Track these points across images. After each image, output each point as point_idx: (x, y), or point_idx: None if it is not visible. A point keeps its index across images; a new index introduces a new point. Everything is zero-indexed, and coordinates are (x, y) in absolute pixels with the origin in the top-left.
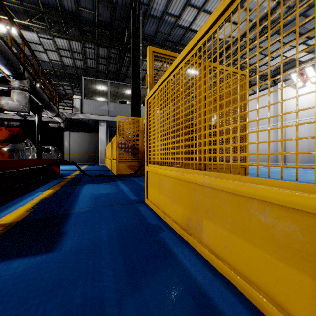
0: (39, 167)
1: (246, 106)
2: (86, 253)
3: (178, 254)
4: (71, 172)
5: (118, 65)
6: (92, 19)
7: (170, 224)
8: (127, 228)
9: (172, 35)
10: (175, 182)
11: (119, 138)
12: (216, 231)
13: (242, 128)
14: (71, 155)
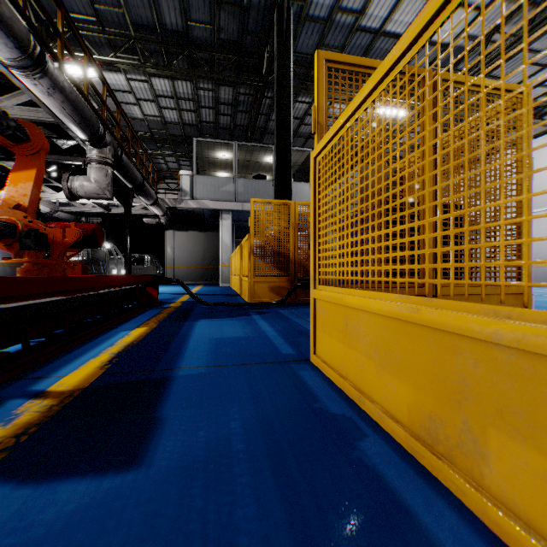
0: (126, 289)
1: (527, 160)
2: (202, 479)
3: (421, 512)
4: (176, 296)
5: (252, 114)
6: (209, 40)
7: (376, 418)
8: (283, 420)
9: (347, 48)
10: (389, 326)
11: (255, 239)
12: (544, 474)
13: (517, 208)
14: (177, 268)
